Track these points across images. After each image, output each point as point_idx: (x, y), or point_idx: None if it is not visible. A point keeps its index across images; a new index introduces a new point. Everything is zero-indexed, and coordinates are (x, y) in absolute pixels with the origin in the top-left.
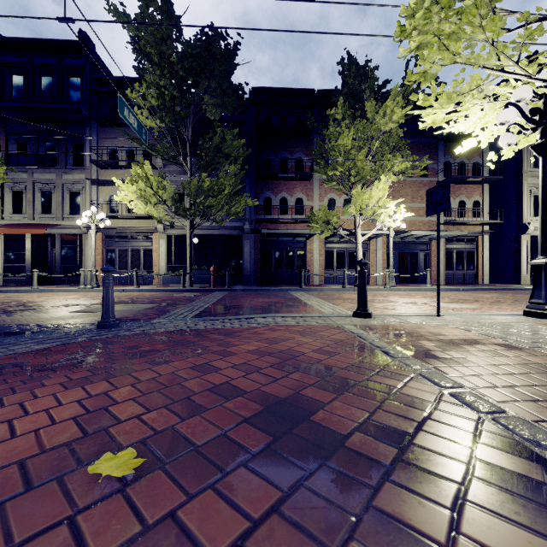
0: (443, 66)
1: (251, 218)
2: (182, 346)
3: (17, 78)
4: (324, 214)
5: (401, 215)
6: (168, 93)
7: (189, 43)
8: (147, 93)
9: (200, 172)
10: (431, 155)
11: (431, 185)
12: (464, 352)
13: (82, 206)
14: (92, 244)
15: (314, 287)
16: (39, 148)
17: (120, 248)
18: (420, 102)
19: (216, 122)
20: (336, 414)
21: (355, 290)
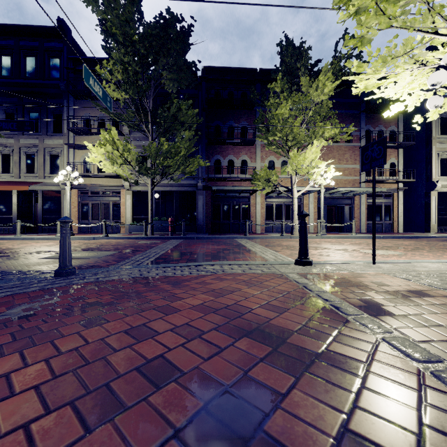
0: (379, 30)
1: (204, 177)
2: (129, 297)
3: (5, 58)
4: (265, 173)
5: (330, 174)
6: (132, 69)
7: (149, 24)
8: (114, 69)
9: (159, 137)
10: (354, 124)
11: (354, 150)
12: (416, 306)
13: (60, 166)
14: (67, 198)
15: (256, 235)
16: (24, 117)
17: (93, 202)
18: (354, 68)
19: (173, 94)
20: (297, 413)
21: (292, 237)
